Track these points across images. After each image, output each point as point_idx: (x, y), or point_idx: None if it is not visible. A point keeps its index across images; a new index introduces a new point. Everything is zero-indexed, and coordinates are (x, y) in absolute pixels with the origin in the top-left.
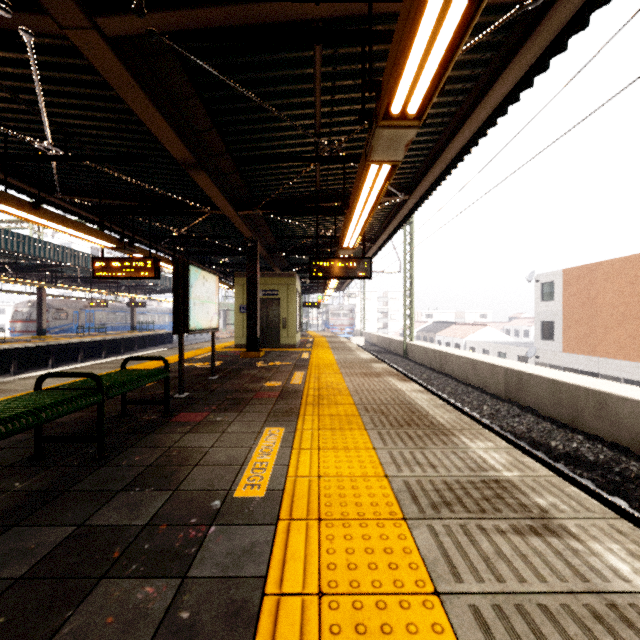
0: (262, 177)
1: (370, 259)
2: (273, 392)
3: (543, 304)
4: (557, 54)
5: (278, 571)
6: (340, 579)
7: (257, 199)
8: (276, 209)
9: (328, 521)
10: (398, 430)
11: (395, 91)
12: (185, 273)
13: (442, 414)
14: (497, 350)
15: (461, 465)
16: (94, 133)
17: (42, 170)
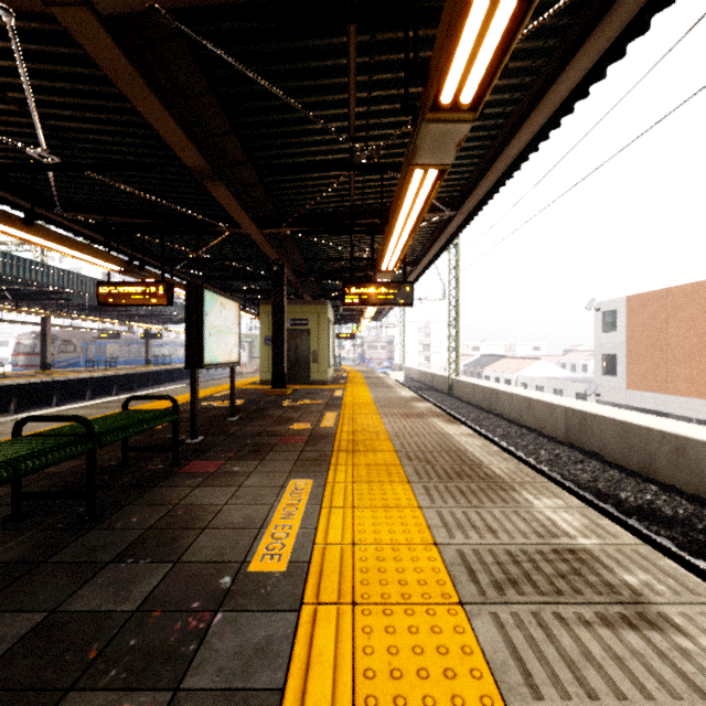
0: (289, 190)
1: (412, 284)
2: (301, 436)
3: (604, 335)
4: (636, 37)
5: (300, 680)
6: (381, 693)
7: (283, 216)
8: (305, 227)
9: (365, 606)
10: (447, 483)
11: (446, 75)
12: (199, 299)
13: (498, 463)
14: (552, 386)
15: (526, 529)
16: (95, 138)
17: (40, 183)
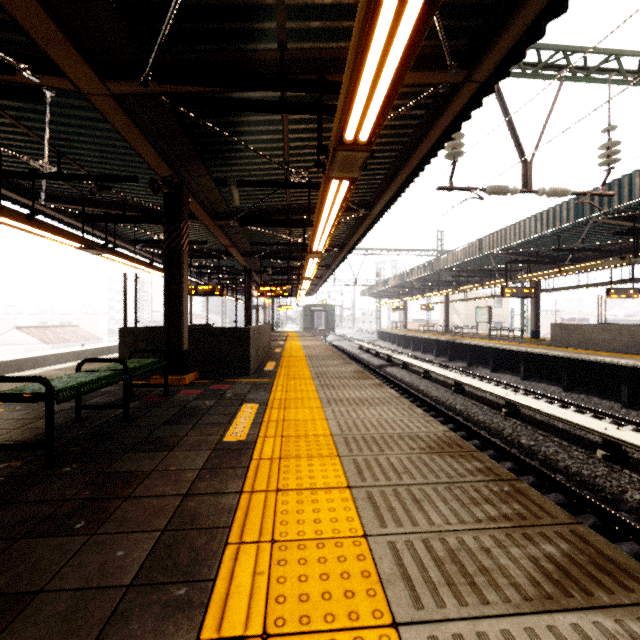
0: None
1: None
2: None
3: None
4: None
5: None
6: None
7: None
8: None
9: None
10: None
11: None
12: None
13: None
14: None
15: None
16: None
17: None
